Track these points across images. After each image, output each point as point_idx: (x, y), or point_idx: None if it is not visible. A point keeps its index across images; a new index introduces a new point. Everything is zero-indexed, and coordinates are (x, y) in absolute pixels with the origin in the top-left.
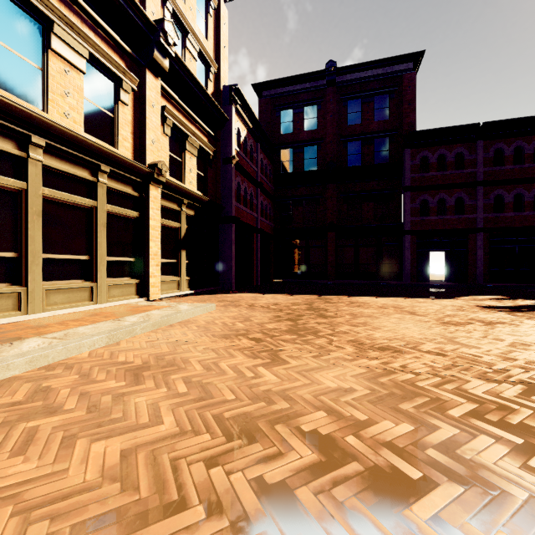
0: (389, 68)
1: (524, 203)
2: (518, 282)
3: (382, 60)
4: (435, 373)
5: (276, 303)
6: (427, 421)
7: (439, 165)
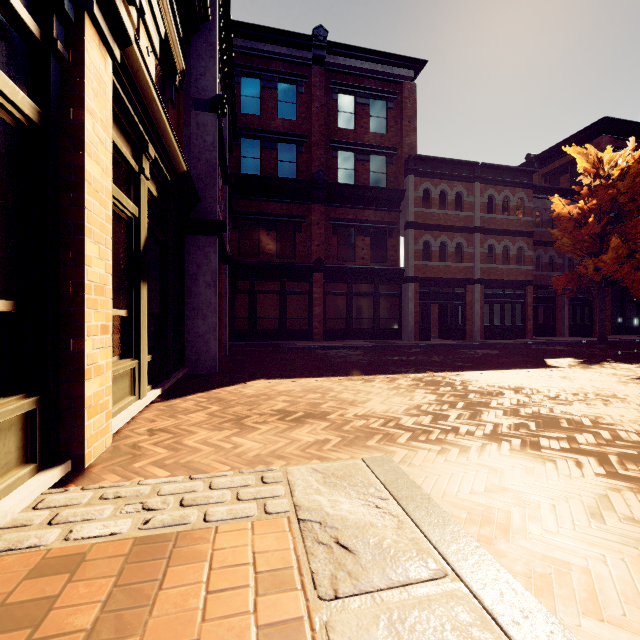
0: (389, 68)
1: (510, 256)
2: (505, 337)
3: (382, 54)
4: None
5: (414, 407)
6: None
7: (440, 202)
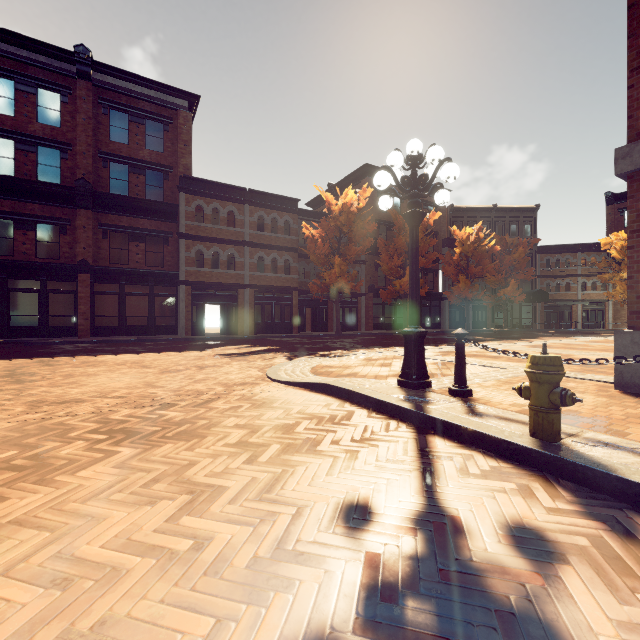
0: (163, 95)
1: (278, 266)
2: (275, 332)
3: (154, 82)
4: (97, 411)
5: None
6: (40, 445)
7: (214, 217)
